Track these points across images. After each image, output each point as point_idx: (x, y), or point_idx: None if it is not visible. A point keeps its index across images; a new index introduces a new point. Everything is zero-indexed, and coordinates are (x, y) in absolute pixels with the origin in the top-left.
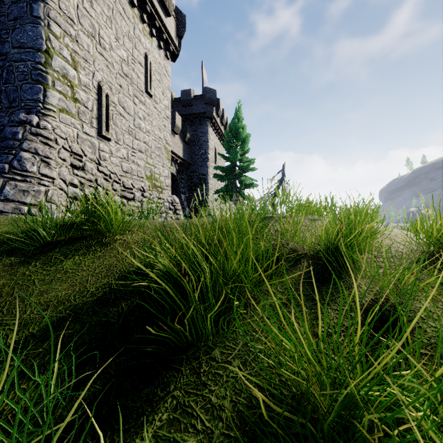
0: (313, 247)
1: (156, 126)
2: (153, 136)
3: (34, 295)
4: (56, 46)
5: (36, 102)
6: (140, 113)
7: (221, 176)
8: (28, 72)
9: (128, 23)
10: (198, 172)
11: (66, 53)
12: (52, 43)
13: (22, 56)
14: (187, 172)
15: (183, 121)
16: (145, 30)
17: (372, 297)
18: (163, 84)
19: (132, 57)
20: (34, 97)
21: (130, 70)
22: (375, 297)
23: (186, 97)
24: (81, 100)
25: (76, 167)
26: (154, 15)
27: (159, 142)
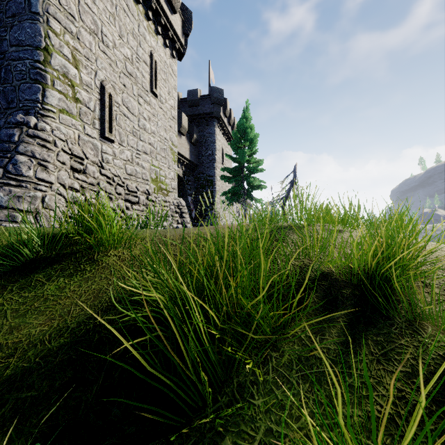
0: (344, 270)
1: (162, 127)
2: (158, 137)
3: (3, 332)
4: (56, 43)
5: (34, 103)
6: (145, 114)
7: (229, 177)
8: (26, 71)
9: (132, 21)
10: (205, 173)
11: (67, 51)
12: (51, 41)
13: (20, 54)
14: (194, 174)
15: (190, 122)
16: (150, 27)
17: (438, 351)
18: (168, 83)
19: (137, 56)
20: (33, 97)
21: (134, 69)
22: (443, 352)
23: (193, 98)
24: (82, 100)
25: (77, 171)
26: (159, 12)
27: (165, 143)
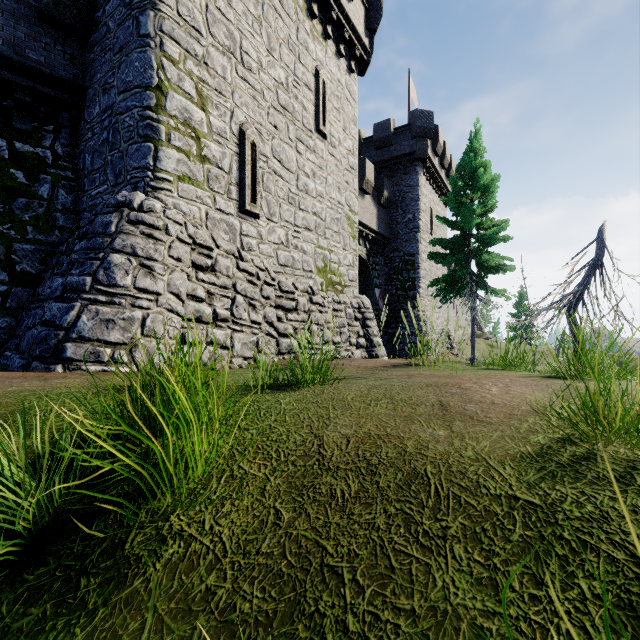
0: None
1: (333, 184)
2: (328, 202)
3: None
4: (173, 76)
5: (144, 171)
6: (306, 167)
7: (443, 255)
8: (134, 125)
9: (287, 23)
10: (401, 250)
11: (189, 85)
12: (166, 73)
13: (128, 103)
14: (384, 252)
15: (378, 172)
16: (315, 29)
17: None
18: (344, 114)
19: (294, 78)
20: (142, 163)
21: (291, 98)
22: None
23: (382, 134)
24: (212, 158)
25: (202, 268)
26: (328, 2)
27: (338, 210)
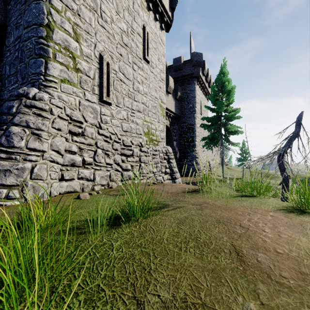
0: None
1: (153, 88)
2: (150, 97)
3: None
4: (57, 19)
5: (38, 75)
6: (138, 78)
7: (208, 125)
8: (32, 47)
9: None
10: (187, 122)
11: (68, 26)
12: (53, 17)
13: (29, 34)
14: (178, 123)
15: (175, 83)
16: (143, 4)
17: None
18: (158, 51)
19: (131, 29)
20: (37, 70)
21: (129, 40)
22: None
23: (177, 64)
24: (83, 70)
25: (75, 134)
26: None
27: (155, 101)
